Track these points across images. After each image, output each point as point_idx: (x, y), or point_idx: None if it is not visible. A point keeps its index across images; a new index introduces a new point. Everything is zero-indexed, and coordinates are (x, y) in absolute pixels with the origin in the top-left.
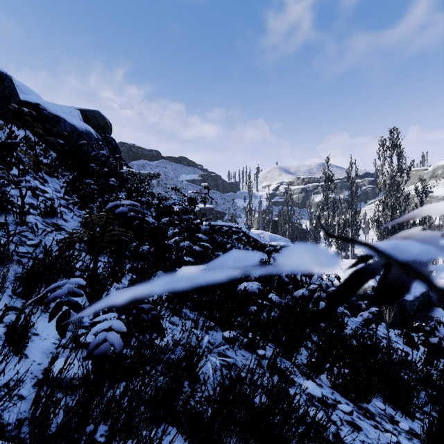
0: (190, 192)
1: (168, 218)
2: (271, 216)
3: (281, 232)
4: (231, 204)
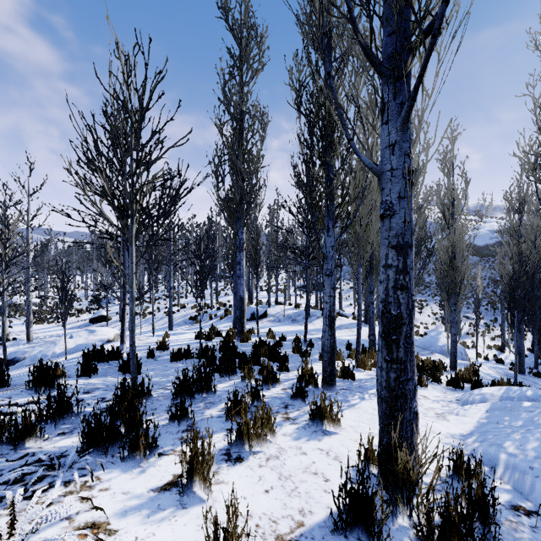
0: None
1: None
2: None
3: None
4: None
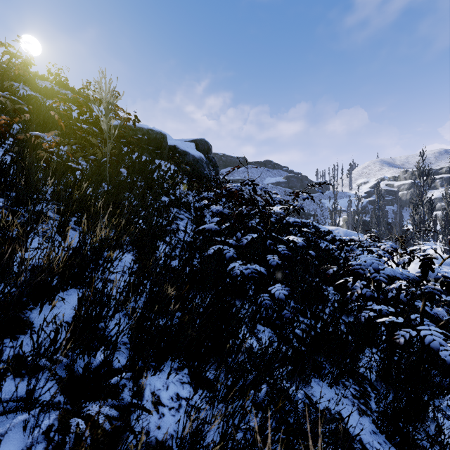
0: (275, 194)
1: (254, 211)
2: (365, 217)
3: (371, 232)
4: (318, 205)
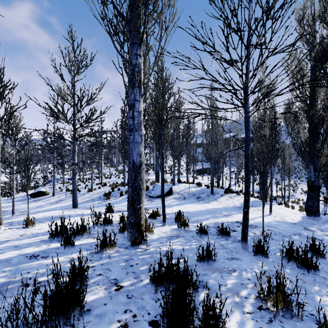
0: None
1: None
2: None
3: None
4: None
